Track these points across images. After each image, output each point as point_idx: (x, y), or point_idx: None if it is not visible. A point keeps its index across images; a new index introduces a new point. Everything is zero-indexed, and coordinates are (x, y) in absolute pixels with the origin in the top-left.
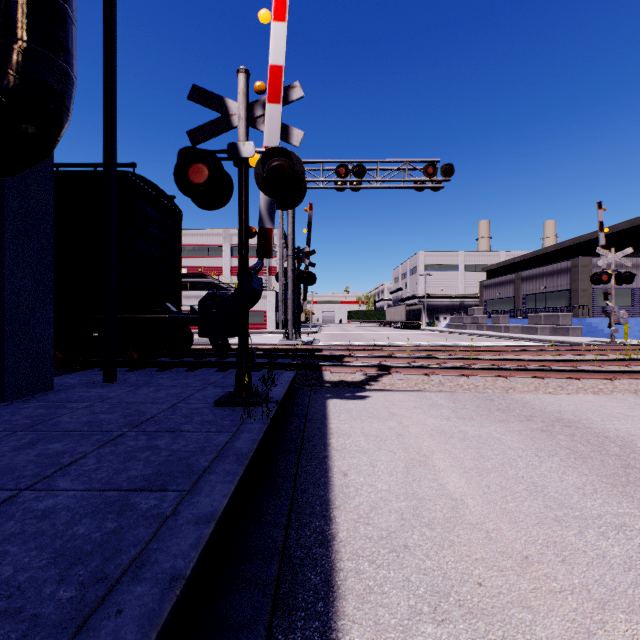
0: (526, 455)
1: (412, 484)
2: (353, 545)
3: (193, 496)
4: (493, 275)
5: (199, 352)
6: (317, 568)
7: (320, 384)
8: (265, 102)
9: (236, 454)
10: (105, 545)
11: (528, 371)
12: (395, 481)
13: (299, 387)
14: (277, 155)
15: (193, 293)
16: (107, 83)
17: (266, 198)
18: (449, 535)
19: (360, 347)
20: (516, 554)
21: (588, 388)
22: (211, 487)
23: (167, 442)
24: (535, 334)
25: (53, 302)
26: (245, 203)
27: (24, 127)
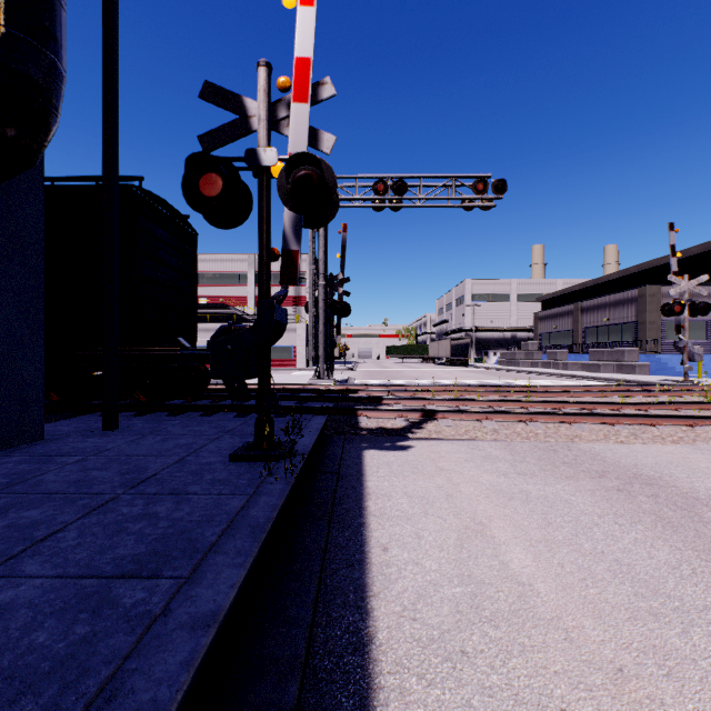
0: (603, 522)
1: (468, 562)
2: (396, 651)
3: (192, 586)
4: (549, 306)
5: (217, 393)
6: (350, 686)
7: (355, 432)
8: (290, 101)
9: (251, 525)
10: (68, 662)
11: (595, 416)
12: (446, 558)
13: (331, 435)
14: (304, 163)
15: (213, 326)
16: (107, 82)
17: (291, 214)
18: (518, 636)
19: (401, 387)
20: (607, 664)
21: (666, 436)
22: (216, 573)
23: (168, 508)
24: (597, 372)
25: (43, 337)
26: (266, 220)
27: (1, 128)
